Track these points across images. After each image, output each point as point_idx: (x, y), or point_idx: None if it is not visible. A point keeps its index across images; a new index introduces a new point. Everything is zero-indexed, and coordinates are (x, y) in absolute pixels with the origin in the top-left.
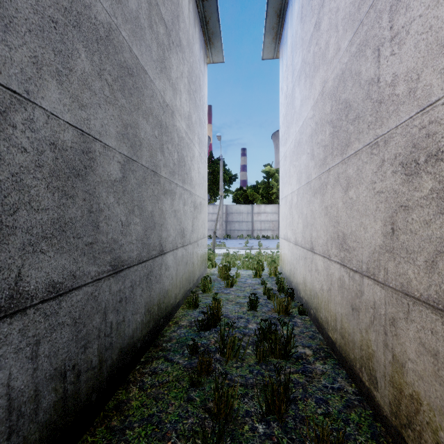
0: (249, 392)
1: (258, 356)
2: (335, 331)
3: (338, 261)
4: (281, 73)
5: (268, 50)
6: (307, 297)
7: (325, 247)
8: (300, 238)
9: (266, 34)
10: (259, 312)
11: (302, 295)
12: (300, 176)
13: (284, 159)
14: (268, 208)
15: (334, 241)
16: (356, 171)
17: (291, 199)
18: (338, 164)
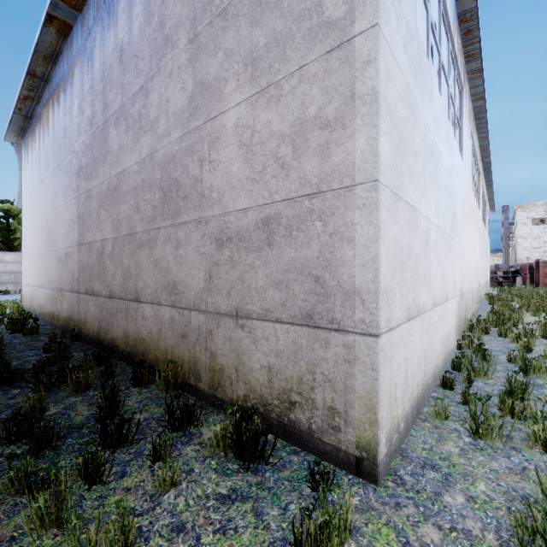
0: (5, 334)
1: (8, 327)
2: (48, 315)
3: (49, 288)
4: (24, 163)
5: (11, 138)
6: (40, 311)
7: (46, 284)
8: (36, 282)
9: (9, 131)
10: (5, 324)
11: (37, 313)
12: (36, 247)
13: (27, 229)
14: (7, 256)
15: (48, 280)
16: (52, 256)
17: (31, 259)
18: (49, 251)
